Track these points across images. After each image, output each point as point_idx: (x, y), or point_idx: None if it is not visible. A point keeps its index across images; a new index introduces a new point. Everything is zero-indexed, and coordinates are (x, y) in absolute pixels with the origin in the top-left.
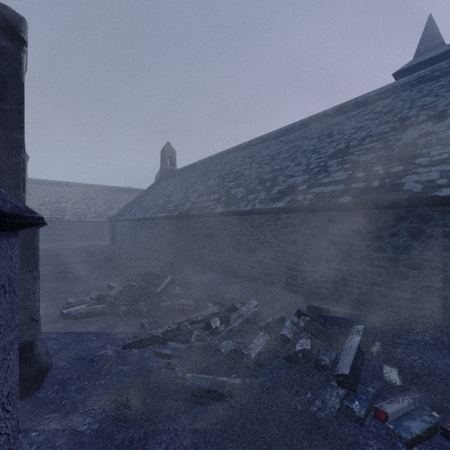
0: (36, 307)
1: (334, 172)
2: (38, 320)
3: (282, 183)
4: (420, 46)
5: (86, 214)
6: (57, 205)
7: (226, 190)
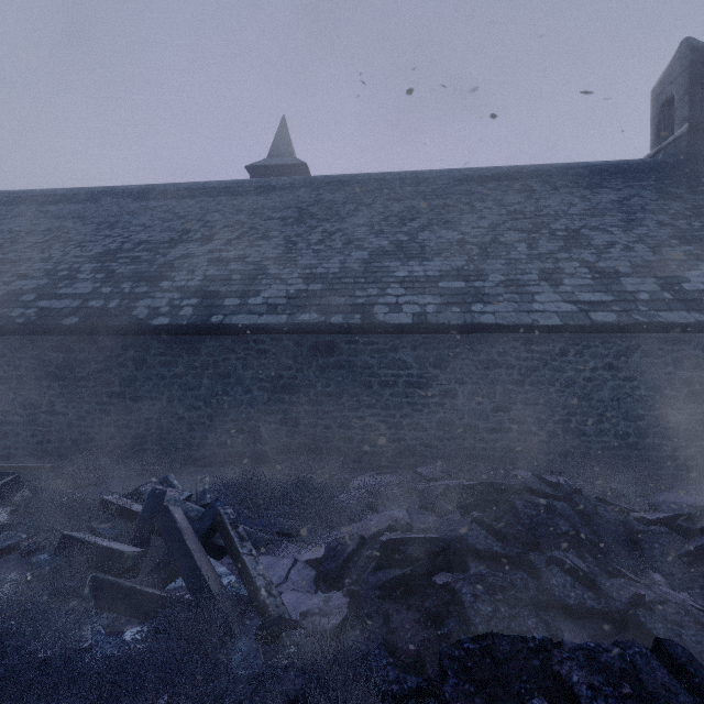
0: None
1: (81, 281)
2: None
3: (3, 285)
4: (274, 146)
5: None
6: None
7: None
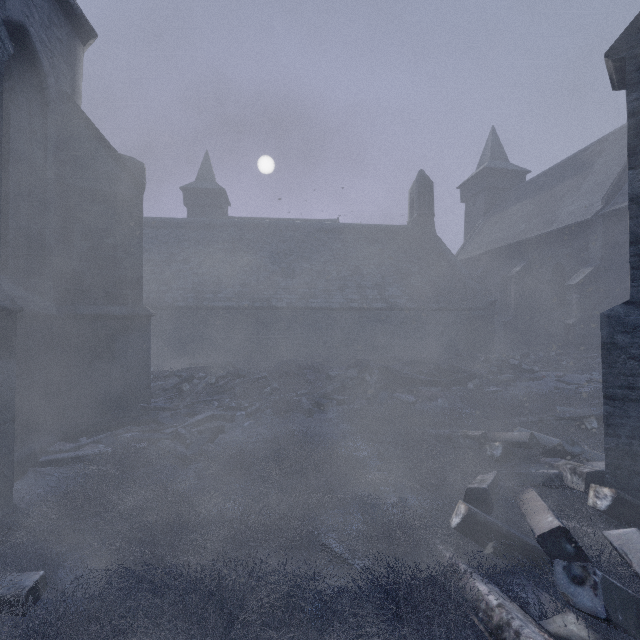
0: None
1: None
2: None
3: None
4: (200, 173)
5: None
6: None
7: None
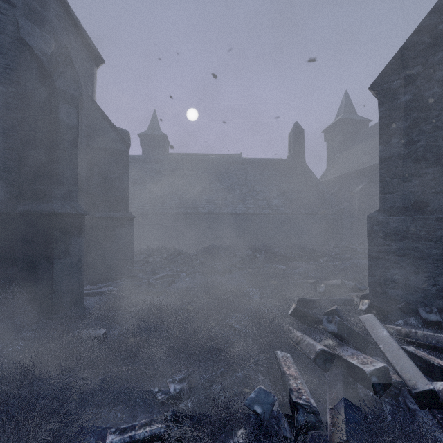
0: None
1: None
2: None
3: None
4: (150, 124)
5: None
6: None
7: None
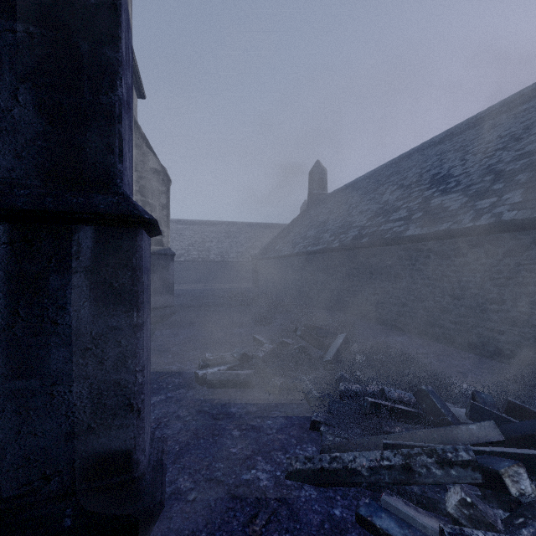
0: (136, 384)
1: None
2: (140, 409)
3: None
4: None
5: (228, 253)
6: (203, 245)
7: (419, 203)
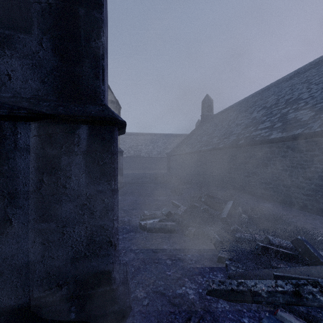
0: (114, 228)
1: None
2: (116, 244)
3: None
4: None
5: (152, 152)
6: (137, 147)
7: (279, 117)
